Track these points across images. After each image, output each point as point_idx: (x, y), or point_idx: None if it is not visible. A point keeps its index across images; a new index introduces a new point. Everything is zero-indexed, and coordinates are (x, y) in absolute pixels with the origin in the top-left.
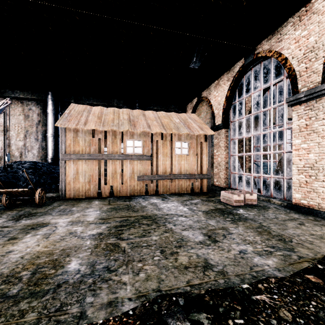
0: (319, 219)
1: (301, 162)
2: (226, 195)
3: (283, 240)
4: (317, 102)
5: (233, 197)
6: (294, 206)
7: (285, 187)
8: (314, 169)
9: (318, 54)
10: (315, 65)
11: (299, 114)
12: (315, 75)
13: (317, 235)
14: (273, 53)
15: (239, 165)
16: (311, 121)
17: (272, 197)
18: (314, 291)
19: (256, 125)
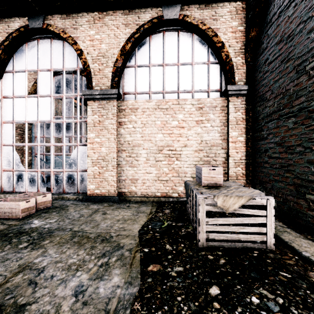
0: (111, 203)
1: (96, 155)
2: (5, 206)
3: (106, 240)
4: (107, 103)
5: (20, 206)
6: (90, 197)
7: (79, 180)
8: (105, 161)
9: (108, 62)
10: (106, 70)
11: (94, 109)
12: (106, 79)
13: (121, 219)
14: (69, 37)
15: (18, 159)
16: (103, 119)
17: (66, 193)
18: (166, 282)
19: (45, 110)
